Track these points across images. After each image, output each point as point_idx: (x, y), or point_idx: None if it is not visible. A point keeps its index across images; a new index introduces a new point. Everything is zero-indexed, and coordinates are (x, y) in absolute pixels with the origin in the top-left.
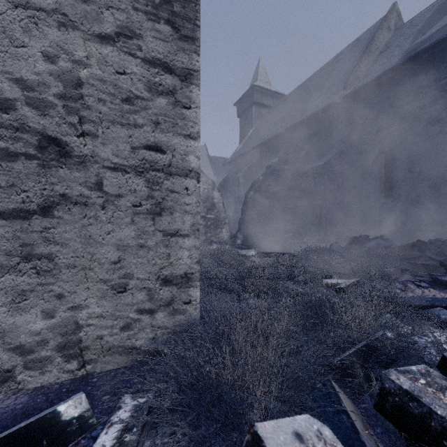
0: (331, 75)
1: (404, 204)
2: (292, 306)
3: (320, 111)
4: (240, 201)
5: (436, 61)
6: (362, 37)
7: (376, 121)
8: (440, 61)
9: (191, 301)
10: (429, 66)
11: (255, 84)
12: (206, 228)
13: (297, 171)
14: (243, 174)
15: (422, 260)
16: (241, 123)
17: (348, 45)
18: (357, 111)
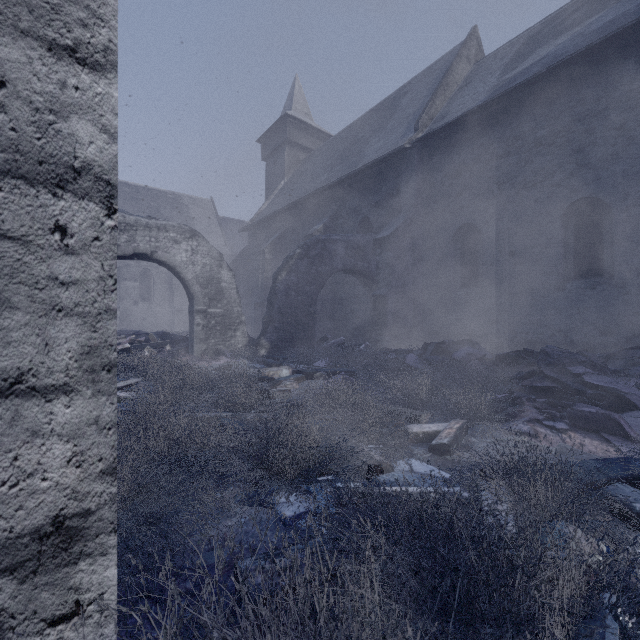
0: (396, 112)
1: (493, 297)
2: (386, 548)
3: (383, 159)
4: (266, 287)
5: (532, 105)
6: (435, 66)
7: (458, 179)
8: (536, 105)
9: (80, 606)
10: (523, 110)
11: (289, 114)
12: (208, 330)
13: (352, 244)
14: (271, 246)
15: (540, 381)
16: (268, 170)
17: (417, 75)
18: (432, 163)
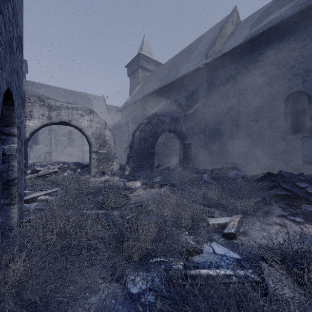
0: (195, 50)
1: (247, 144)
2: None
3: (189, 73)
4: (129, 139)
5: (268, 43)
6: (215, 27)
7: (228, 83)
8: (270, 43)
9: None
10: (263, 46)
11: (141, 53)
12: (98, 161)
13: (173, 117)
14: (132, 118)
15: (280, 191)
16: (130, 81)
17: (205, 32)
18: (214, 75)
